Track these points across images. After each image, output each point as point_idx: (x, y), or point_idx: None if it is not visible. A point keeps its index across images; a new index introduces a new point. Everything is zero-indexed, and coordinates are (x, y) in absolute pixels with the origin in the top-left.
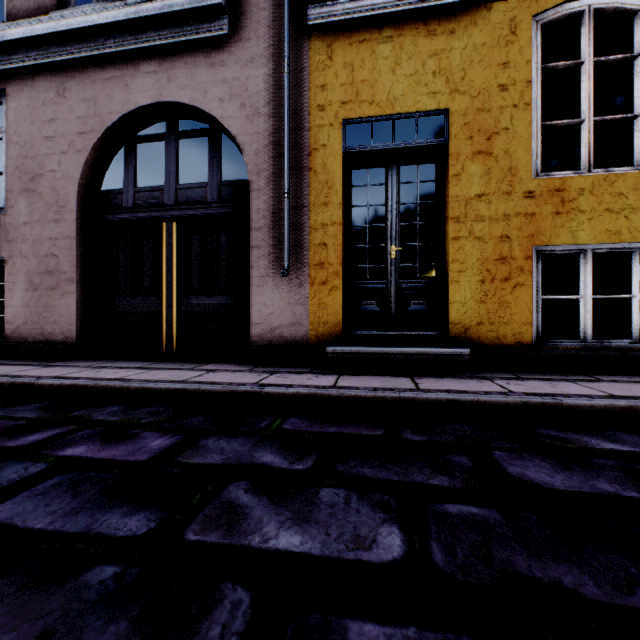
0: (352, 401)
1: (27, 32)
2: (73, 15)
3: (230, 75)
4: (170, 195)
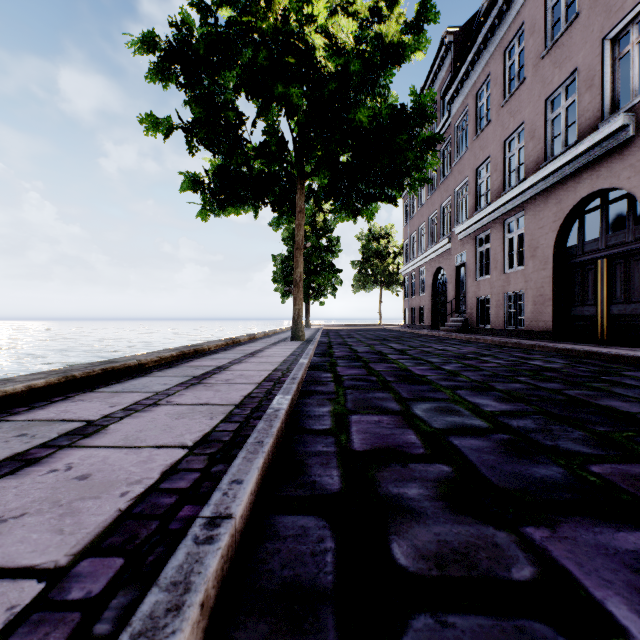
0: (636, 360)
1: (530, 183)
2: (548, 167)
3: (634, 160)
4: (602, 243)
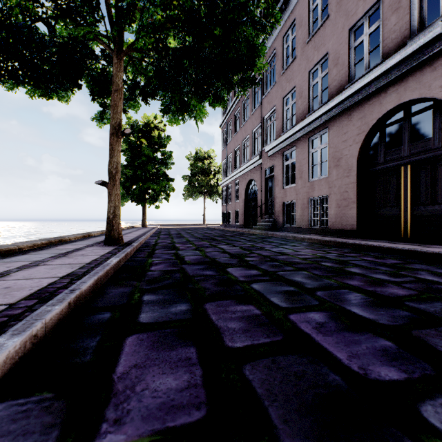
0: None
1: (336, 101)
2: (355, 85)
3: None
4: (405, 151)
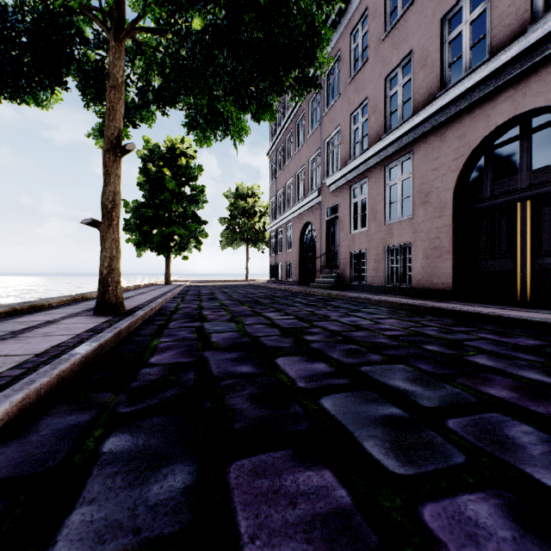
0: None
1: (425, 115)
2: (451, 91)
3: None
4: (523, 181)
